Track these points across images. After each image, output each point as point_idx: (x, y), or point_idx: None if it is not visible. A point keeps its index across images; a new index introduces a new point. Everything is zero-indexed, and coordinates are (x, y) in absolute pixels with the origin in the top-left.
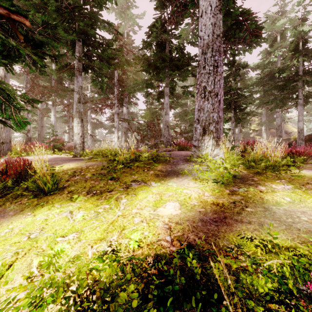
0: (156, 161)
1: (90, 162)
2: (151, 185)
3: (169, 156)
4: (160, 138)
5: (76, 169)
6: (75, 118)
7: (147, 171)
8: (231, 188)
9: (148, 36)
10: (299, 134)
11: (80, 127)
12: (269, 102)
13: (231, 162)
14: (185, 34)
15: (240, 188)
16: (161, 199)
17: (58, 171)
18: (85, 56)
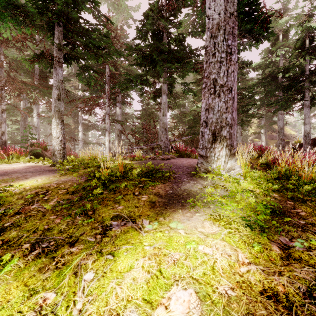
0: (151, 178)
1: (66, 175)
2: (143, 228)
3: (168, 168)
4: (156, 142)
5: (41, 190)
6: (53, 118)
7: (138, 196)
8: (277, 238)
9: (143, 25)
10: (305, 138)
11: (60, 130)
12: (274, 103)
13: (262, 186)
14: (185, 27)
15: (292, 239)
16: (160, 271)
17: (16, 192)
18: (67, 44)
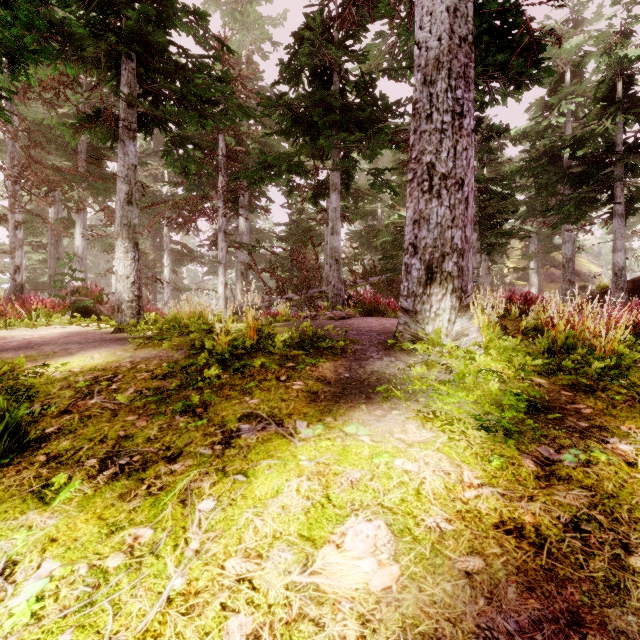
0: (310, 351)
1: (146, 348)
2: (296, 434)
3: (342, 334)
4: (319, 286)
5: (103, 373)
6: (119, 239)
7: (287, 383)
8: (534, 448)
9: (292, 55)
10: (615, 278)
11: (132, 262)
12: (554, 210)
13: (515, 362)
14: (375, 58)
15: (560, 449)
16: (327, 497)
17: (56, 377)
18: (144, 95)
